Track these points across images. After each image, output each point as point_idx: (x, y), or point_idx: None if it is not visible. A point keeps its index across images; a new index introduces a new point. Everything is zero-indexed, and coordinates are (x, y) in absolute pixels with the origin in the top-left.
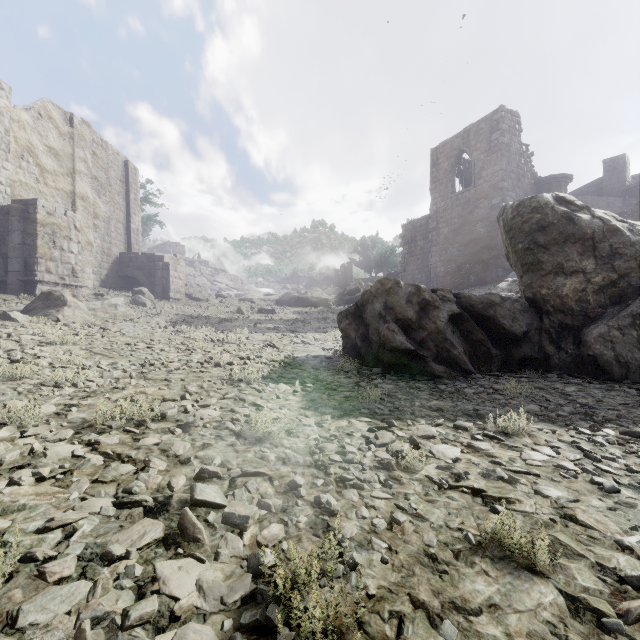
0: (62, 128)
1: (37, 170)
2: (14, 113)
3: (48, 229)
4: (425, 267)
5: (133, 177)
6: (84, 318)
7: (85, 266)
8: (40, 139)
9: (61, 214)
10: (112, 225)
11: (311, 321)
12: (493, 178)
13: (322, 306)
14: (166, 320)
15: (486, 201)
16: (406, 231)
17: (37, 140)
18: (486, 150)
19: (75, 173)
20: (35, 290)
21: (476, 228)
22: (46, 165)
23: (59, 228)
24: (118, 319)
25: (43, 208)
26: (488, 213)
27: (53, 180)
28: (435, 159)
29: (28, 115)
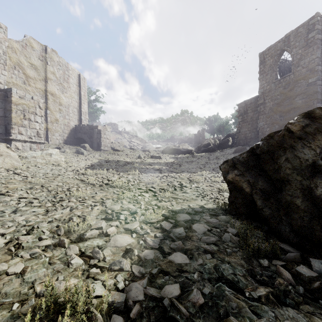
0: (40, 53)
1: (25, 77)
2: (9, 43)
3: (20, 107)
4: (254, 129)
5: (83, 83)
6: (12, 164)
7: (54, 132)
8: (26, 59)
9: (29, 98)
10: (71, 109)
11: (183, 163)
12: (310, 64)
13: (188, 154)
14: (86, 164)
15: (303, 81)
16: (240, 107)
17: (24, 59)
18: (303, 46)
19: (48, 79)
20: (11, 145)
21: (295, 100)
22: (30, 74)
23: (28, 107)
24: (49, 164)
25: (16, 94)
26: (305, 89)
27: (34, 83)
28: (262, 59)
29: (18, 44)
